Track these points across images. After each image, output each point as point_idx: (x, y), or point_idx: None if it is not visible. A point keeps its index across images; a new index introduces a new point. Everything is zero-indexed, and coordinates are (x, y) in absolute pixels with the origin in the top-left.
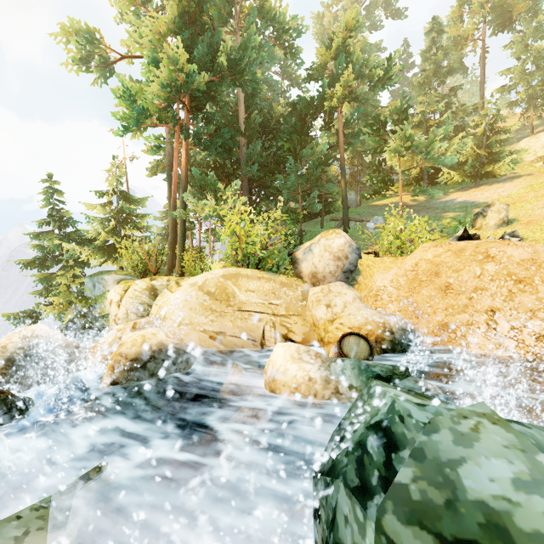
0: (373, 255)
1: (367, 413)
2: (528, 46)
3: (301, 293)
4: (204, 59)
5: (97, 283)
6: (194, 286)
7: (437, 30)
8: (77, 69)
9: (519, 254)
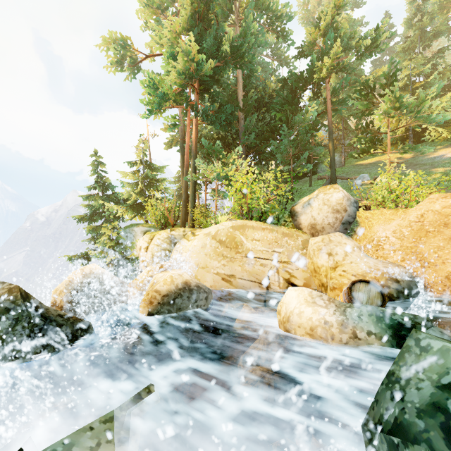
0: (364, 209)
1: (429, 369)
2: None
3: (301, 242)
4: (211, 49)
5: (129, 233)
6: (208, 235)
7: None
8: (114, 69)
9: None
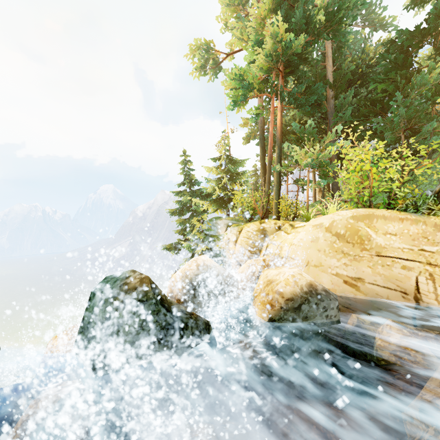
0: None
1: None
2: None
3: None
4: (299, 24)
5: (212, 226)
6: (319, 227)
7: None
8: (199, 74)
9: None
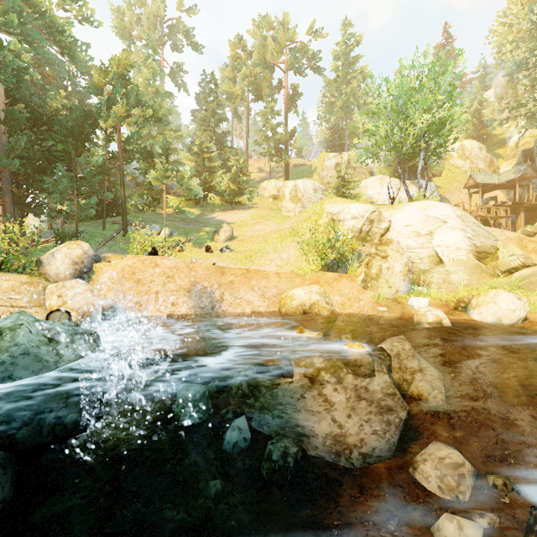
0: None
1: None
2: (268, 119)
3: (42, 289)
4: None
5: None
6: None
7: (214, 83)
8: None
9: (169, 263)
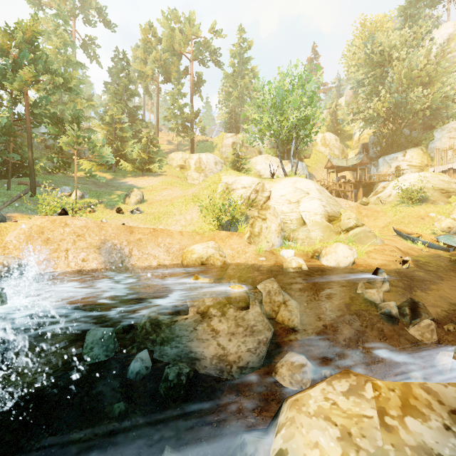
0: None
1: None
2: (176, 99)
3: None
4: None
5: None
6: None
7: (126, 61)
8: None
9: (80, 223)
